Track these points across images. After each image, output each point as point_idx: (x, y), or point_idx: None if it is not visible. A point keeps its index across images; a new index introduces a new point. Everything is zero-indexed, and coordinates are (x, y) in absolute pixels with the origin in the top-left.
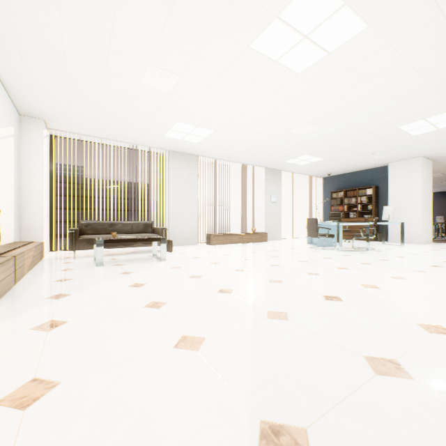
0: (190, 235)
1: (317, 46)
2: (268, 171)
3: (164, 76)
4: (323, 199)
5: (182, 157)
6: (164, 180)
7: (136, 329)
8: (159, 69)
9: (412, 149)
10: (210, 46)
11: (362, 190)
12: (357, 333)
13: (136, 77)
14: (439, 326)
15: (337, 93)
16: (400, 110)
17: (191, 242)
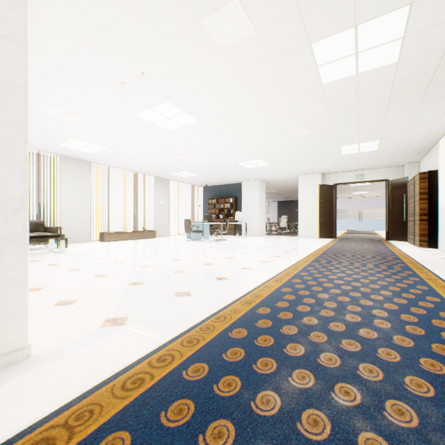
0: (83, 234)
1: (176, 122)
2: (158, 180)
3: (69, 114)
4: (203, 204)
5: (74, 163)
6: (55, 182)
7: (69, 276)
8: (65, 110)
9: (251, 175)
10: (108, 109)
11: (227, 199)
12: (177, 267)
13: (43, 110)
14: (211, 263)
15: (195, 143)
16: (233, 155)
17: (85, 240)
